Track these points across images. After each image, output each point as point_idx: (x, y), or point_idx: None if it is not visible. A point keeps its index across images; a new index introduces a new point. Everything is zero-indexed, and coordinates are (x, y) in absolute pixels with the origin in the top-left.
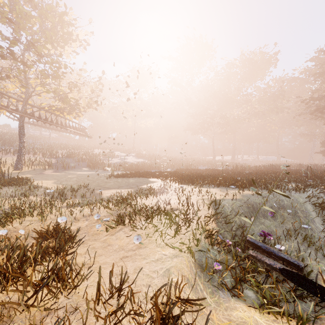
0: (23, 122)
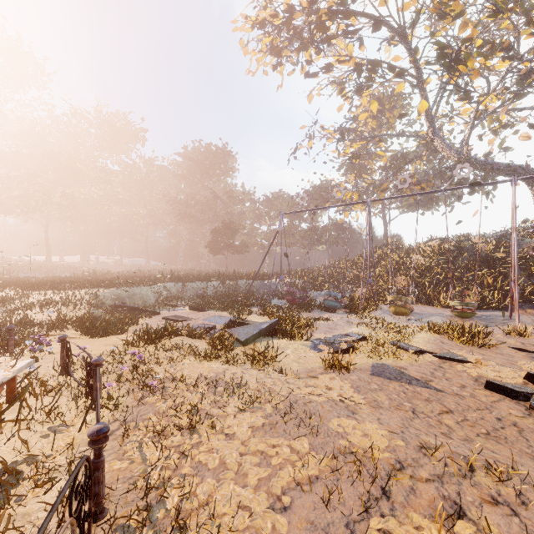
0: None
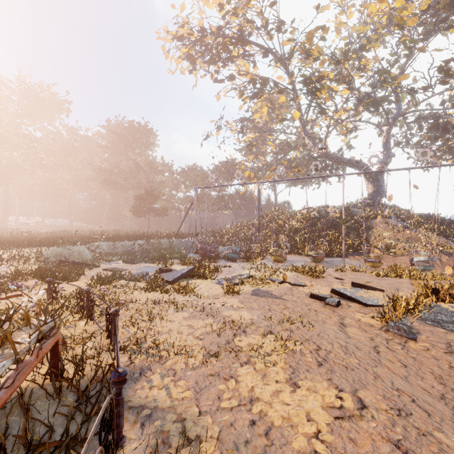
0: None
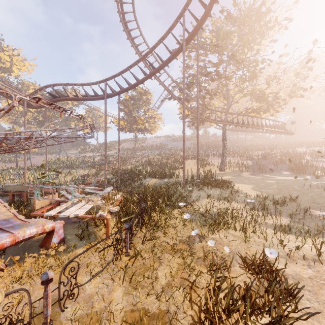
0: (225, 129)
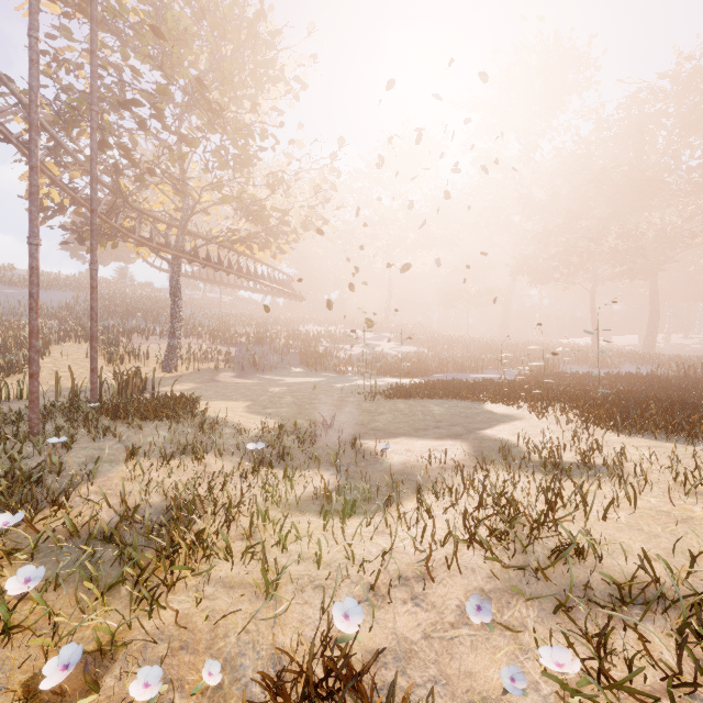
0: (178, 269)
